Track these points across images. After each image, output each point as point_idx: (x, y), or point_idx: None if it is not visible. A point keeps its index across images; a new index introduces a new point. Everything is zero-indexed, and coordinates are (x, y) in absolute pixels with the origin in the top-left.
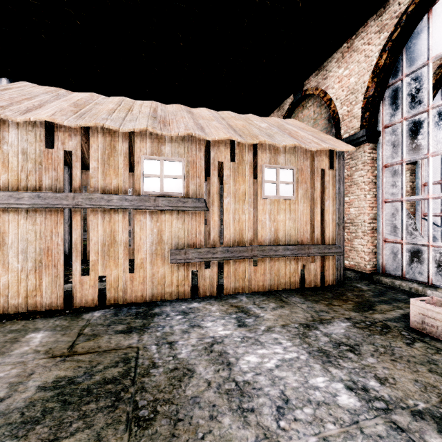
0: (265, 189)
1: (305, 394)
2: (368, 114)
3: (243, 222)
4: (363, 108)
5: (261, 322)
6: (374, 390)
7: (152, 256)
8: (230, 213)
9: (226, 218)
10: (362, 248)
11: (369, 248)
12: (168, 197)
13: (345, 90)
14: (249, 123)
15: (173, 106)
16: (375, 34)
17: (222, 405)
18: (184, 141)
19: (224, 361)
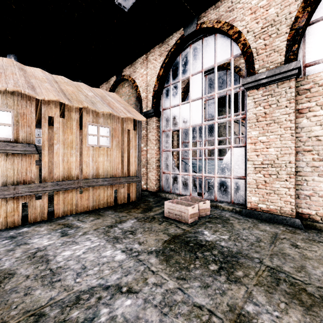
0: (89, 140)
1: (97, 261)
2: (155, 101)
3: (71, 163)
4: (153, 96)
5: (80, 230)
6: (135, 248)
7: None
8: (59, 156)
9: (56, 160)
10: (153, 177)
11: (155, 177)
12: None
13: (145, 83)
14: (79, 90)
15: (3, 59)
16: (158, 56)
17: (36, 285)
18: (14, 95)
19: (44, 260)
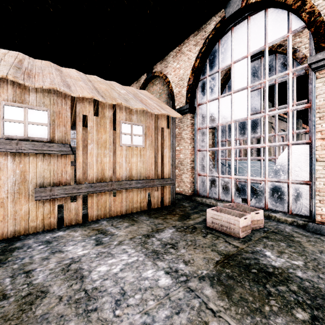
0: (122, 139)
1: (138, 285)
2: (190, 95)
3: (104, 164)
4: (187, 91)
5: (115, 238)
6: (181, 270)
7: (14, 195)
8: (93, 156)
9: (90, 160)
10: (187, 179)
11: (190, 179)
12: (33, 142)
13: (177, 77)
14: (111, 88)
15: (42, 62)
16: (193, 46)
17: (70, 313)
18: (50, 93)
19: (78, 276)
